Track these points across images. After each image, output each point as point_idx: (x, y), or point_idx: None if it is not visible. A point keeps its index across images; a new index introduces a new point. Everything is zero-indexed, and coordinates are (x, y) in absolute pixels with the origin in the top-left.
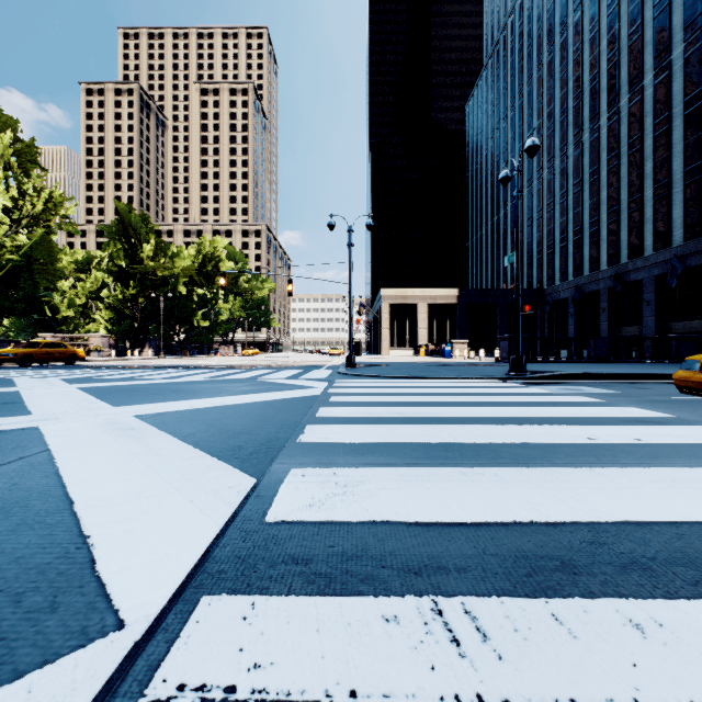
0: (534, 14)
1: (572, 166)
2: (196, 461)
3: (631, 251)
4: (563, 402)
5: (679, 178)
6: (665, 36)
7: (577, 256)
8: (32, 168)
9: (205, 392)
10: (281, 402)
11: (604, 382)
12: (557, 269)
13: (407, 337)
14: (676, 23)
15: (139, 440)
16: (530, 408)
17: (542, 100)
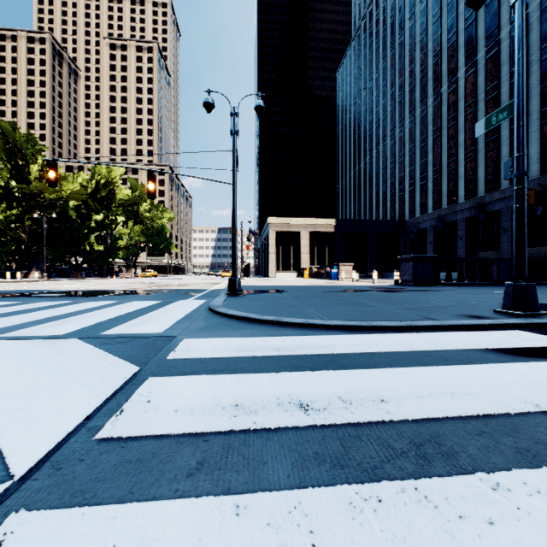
0: None
1: (431, 114)
2: None
3: (488, 185)
4: None
5: (536, 118)
6: None
7: (436, 191)
8: None
9: None
10: None
11: None
12: (418, 203)
13: (291, 261)
14: None
15: None
16: None
17: (404, 61)
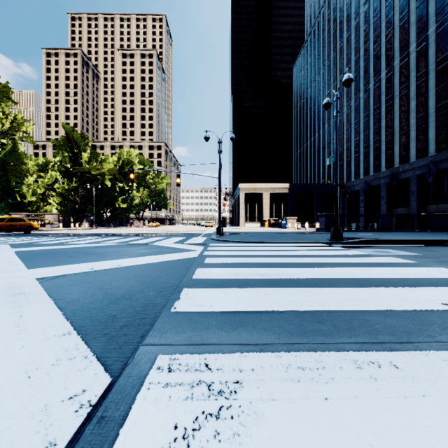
0: (338, 7)
1: (362, 104)
2: (57, 342)
3: (401, 159)
4: (385, 262)
5: (433, 111)
6: (423, 19)
7: (366, 162)
8: (6, 101)
9: (111, 254)
10: (166, 263)
11: (400, 245)
12: (353, 171)
13: (256, 215)
14: (431, 11)
15: (19, 309)
16: (365, 269)
17: (343, 62)
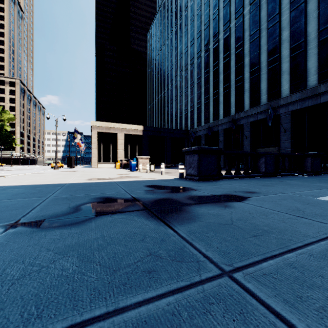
0: None
1: (203, 62)
2: None
3: (237, 108)
4: None
5: (265, 65)
6: None
7: (206, 111)
8: None
9: None
10: None
11: None
12: (196, 119)
13: (110, 155)
14: None
15: None
16: None
17: (187, 27)
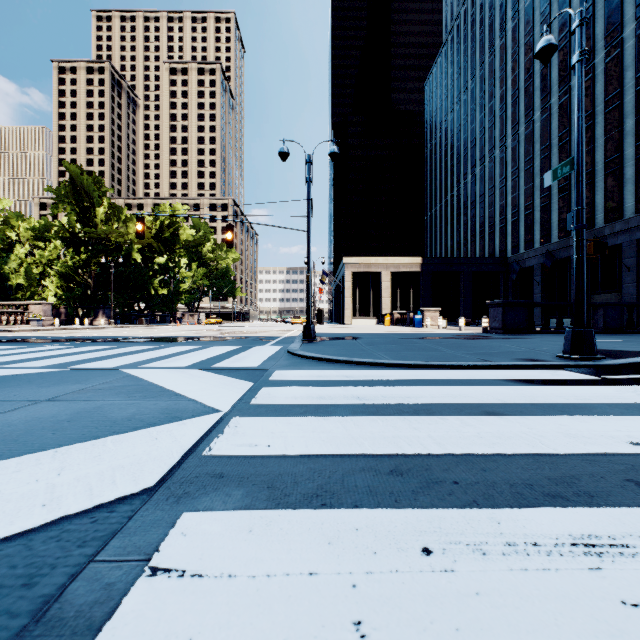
0: None
1: (538, 131)
2: None
3: (608, 214)
4: None
5: None
6: None
7: (545, 222)
8: None
9: None
10: None
11: None
12: (522, 237)
13: (370, 305)
14: None
15: None
16: None
17: (505, 68)
